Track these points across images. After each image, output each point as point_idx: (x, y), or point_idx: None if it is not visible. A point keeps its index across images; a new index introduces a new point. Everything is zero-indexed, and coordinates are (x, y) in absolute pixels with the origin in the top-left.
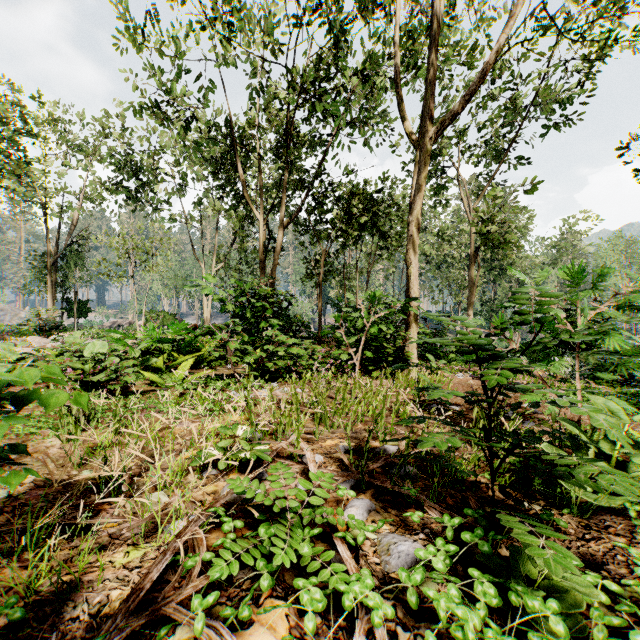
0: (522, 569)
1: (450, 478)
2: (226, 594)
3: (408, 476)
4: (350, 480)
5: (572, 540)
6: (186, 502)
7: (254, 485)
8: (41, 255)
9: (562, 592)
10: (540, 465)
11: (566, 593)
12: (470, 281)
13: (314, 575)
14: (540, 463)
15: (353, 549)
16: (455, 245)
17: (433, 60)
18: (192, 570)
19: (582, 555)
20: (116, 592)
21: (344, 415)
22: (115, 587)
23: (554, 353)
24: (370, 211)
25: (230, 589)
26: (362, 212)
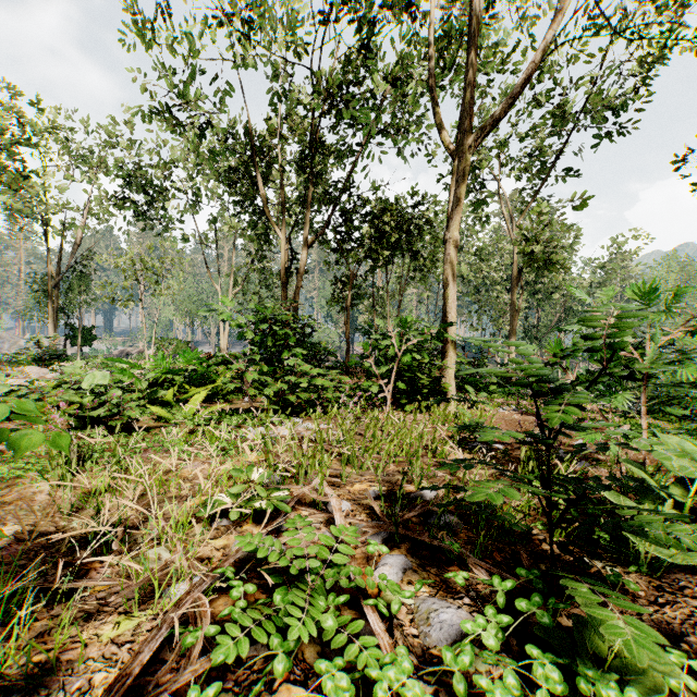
0: (590, 645)
1: (497, 529)
2: (233, 677)
3: (449, 527)
4: (382, 532)
5: (643, 604)
6: (190, 560)
7: (268, 543)
8: (42, 277)
9: (640, 675)
10: (600, 514)
11: (645, 677)
12: (512, 306)
13: (340, 651)
14: (600, 511)
15: (386, 617)
16: (495, 266)
17: (473, 59)
18: (192, 649)
19: (656, 623)
20: (100, 675)
21: (374, 455)
22: (99, 668)
23: (613, 385)
24: (403, 228)
25: (238, 671)
26: (394, 230)
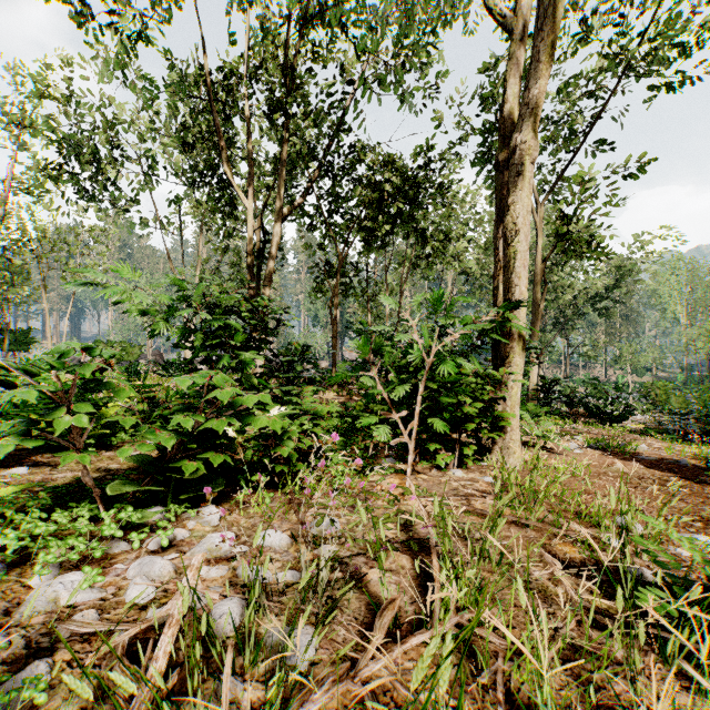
0: None
1: None
2: None
3: None
4: None
5: None
6: None
7: None
8: None
9: None
10: None
11: None
12: (534, 302)
13: None
14: None
15: None
16: None
17: None
18: None
19: None
20: None
21: None
22: None
23: None
24: (407, 195)
25: None
26: (395, 197)
